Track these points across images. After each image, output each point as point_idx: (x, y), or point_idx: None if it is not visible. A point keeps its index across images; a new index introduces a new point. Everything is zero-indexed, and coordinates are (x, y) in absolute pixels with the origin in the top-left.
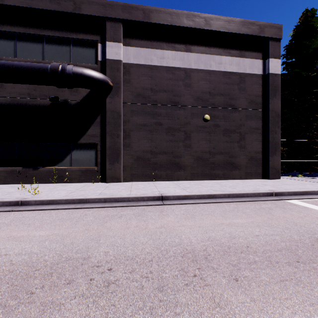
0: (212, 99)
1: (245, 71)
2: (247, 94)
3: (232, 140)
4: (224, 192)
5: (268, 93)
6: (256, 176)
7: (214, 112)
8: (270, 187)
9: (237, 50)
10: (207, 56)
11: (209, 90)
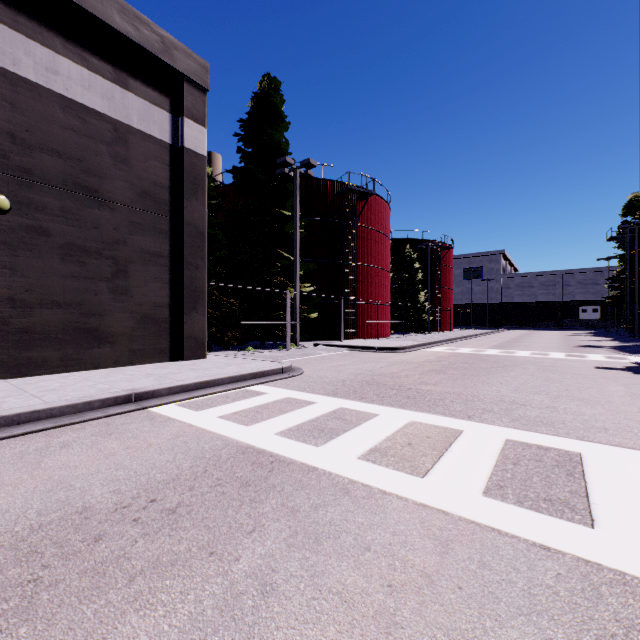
0: (25, 156)
1: (129, 122)
2: (135, 175)
3: (92, 275)
4: None
5: (182, 186)
6: (157, 356)
7: (30, 192)
8: (148, 381)
9: (106, 64)
10: (3, 30)
11: (11, 127)
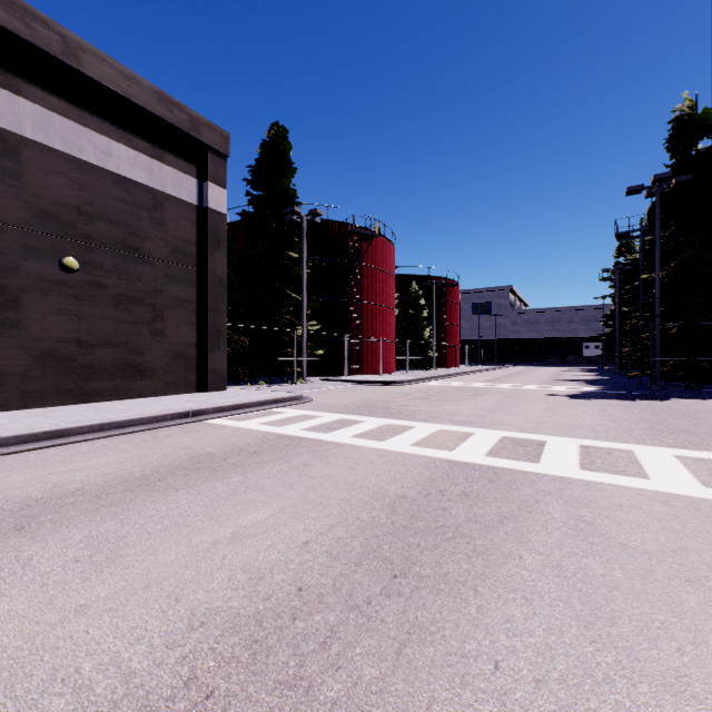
0: (88, 225)
1: (164, 189)
2: (169, 234)
3: (136, 320)
4: (93, 421)
5: (207, 241)
6: (187, 387)
7: (92, 254)
8: (194, 404)
9: (147, 143)
10: (73, 126)
11: (78, 203)
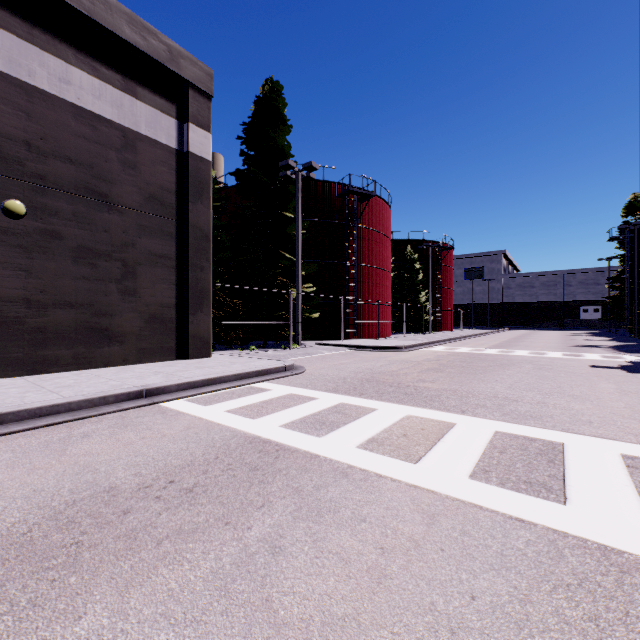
0: (39, 163)
1: (137, 128)
2: (143, 180)
3: (102, 276)
4: None
5: (188, 190)
6: (164, 354)
7: (45, 197)
8: (157, 378)
9: (116, 73)
10: (19, 44)
11: (27, 135)
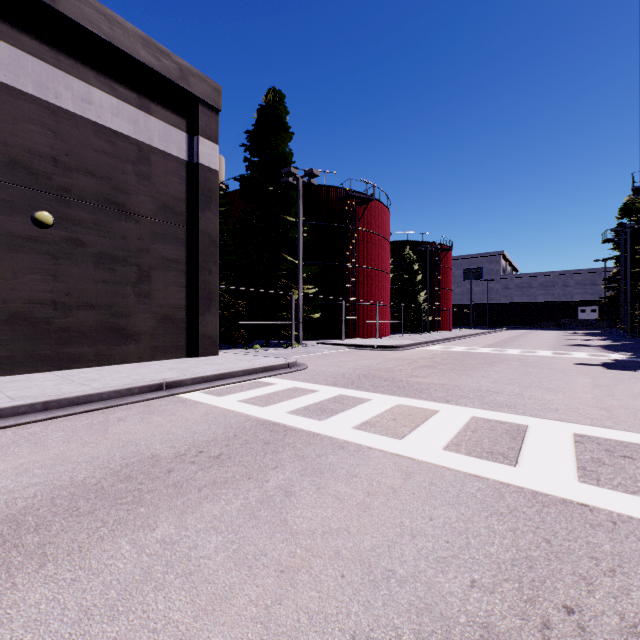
0: (65, 177)
1: (151, 142)
2: (156, 190)
3: (120, 280)
4: (37, 398)
5: (197, 198)
6: (176, 352)
7: (69, 208)
8: (173, 373)
9: (132, 92)
10: (47, 69)
11: (54, 152)
